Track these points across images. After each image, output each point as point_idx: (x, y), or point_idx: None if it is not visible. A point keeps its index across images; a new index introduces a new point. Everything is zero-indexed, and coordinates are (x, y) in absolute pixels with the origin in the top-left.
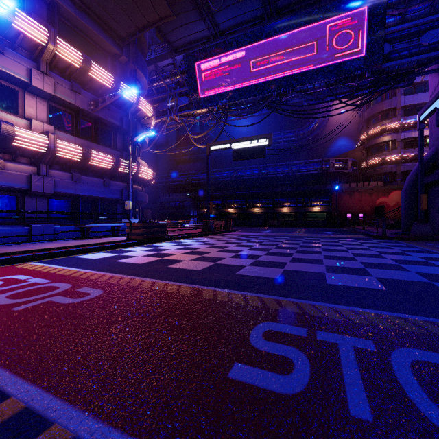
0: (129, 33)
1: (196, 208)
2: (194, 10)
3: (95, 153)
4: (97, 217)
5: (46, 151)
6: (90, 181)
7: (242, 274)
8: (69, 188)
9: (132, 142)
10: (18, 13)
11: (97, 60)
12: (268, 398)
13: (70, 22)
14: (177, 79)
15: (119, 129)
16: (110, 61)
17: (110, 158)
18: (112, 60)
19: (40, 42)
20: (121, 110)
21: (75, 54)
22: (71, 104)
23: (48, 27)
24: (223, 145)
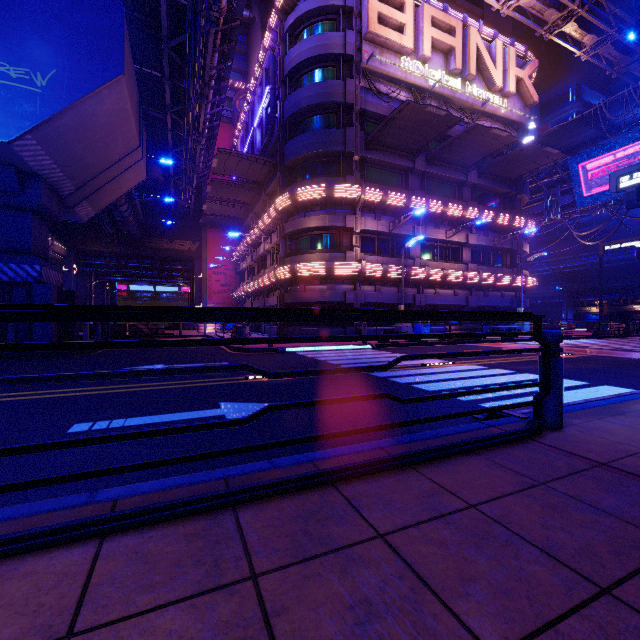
0: (520, 175)
1: (571, 306)
2: (585, 126)
3: (500, 276)
4: (518, 322)
5: (477, 282)
6: (492, 295)
7: (636, 350)
8: (482, 302)
9: (524, 261)
10: (468, 210)
11: (493, 203)
12: (634, 356)
13: (480, 189)
14: (557, 177)
15: (509, 250)
16: (501, 199)
17: (508, 277)
18: (503, 197)
19: (474, 218)
20: (510, 235)
21: (490, 215)
22: (483, 245)
23: (479, 207)
24: (623, 244)
